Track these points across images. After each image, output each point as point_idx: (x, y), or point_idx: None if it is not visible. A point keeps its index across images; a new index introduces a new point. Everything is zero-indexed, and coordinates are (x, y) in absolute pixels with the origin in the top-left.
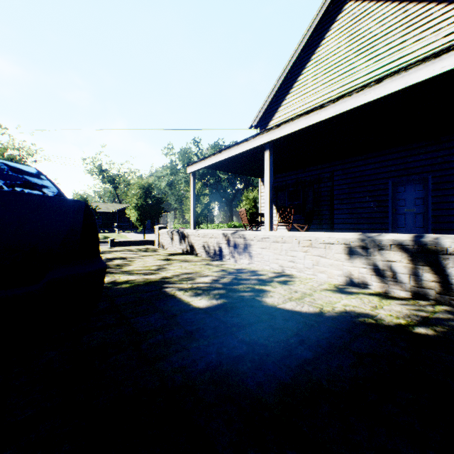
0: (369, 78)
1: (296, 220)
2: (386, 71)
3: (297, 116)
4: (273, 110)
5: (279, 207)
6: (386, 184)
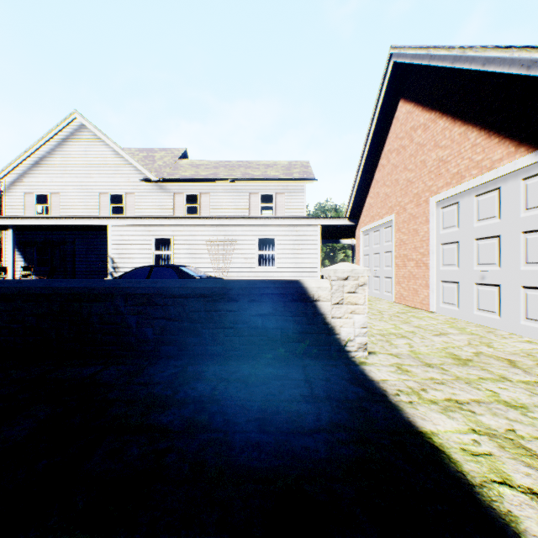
0: (98, 185)
1: (45, 272)
2: (107, 186)
3: (34, 217)
4: (21, 173)
5: (22, 266)
6: (107, 252)
